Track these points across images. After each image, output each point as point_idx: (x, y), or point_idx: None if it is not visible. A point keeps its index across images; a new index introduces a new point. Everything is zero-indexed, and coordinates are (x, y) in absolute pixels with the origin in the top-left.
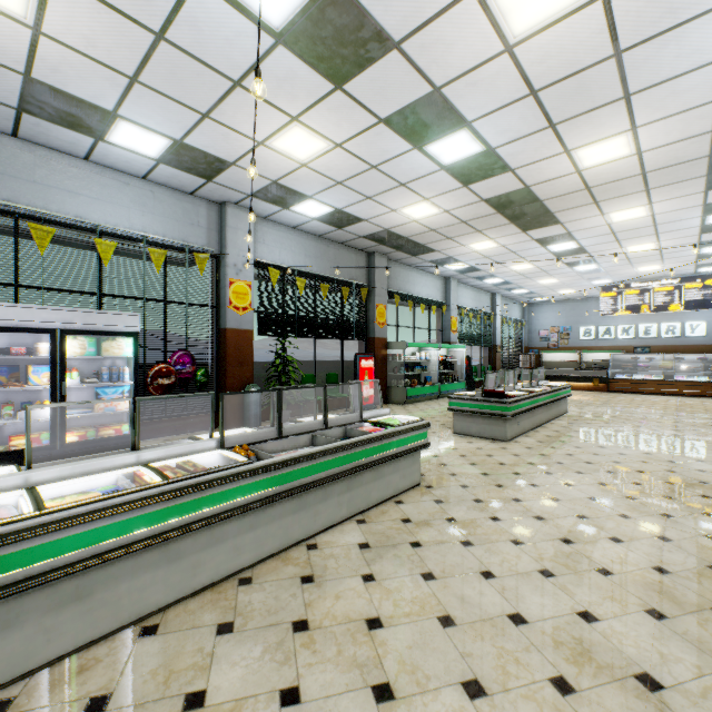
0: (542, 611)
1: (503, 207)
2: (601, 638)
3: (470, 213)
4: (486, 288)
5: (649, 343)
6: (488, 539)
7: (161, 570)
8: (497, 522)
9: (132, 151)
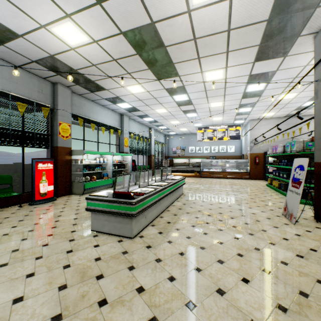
0: None
1: (140, 47)
2: None
3: (116, 48)
4: (146, 124)
5: (215, 154)
6: None
7: None
8: None
9: None
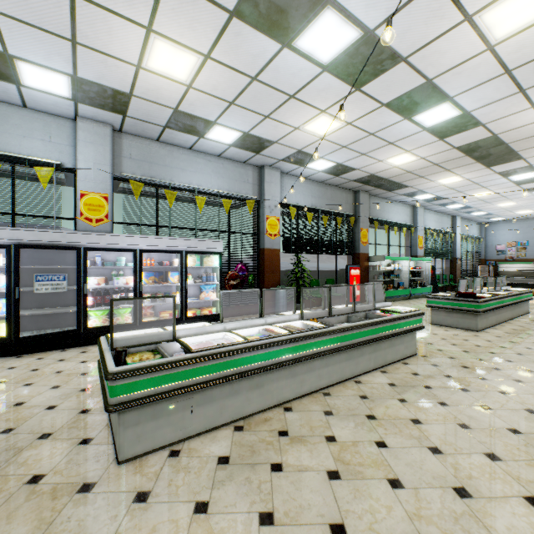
0: (531, 429)
1: (471, 151)
2: None
3: (442, 157)
4: (447, 212)
5: None
6: (480, 389)
7: (288, 380)
8: (484, 380)
9: (217, 142)
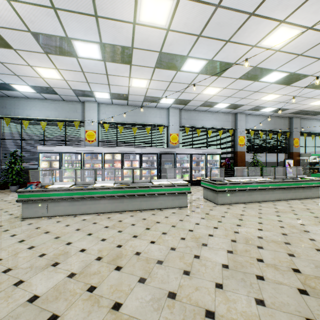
0: None
1: None
2: None
3: None
4: None
5: None
6: None
7: (259, 195)
8: None
9: (218, 108)
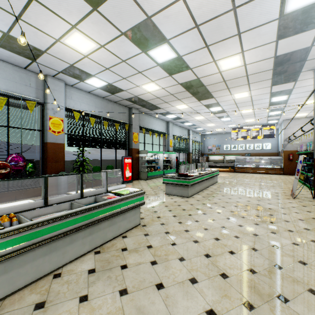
0: (186, 313)
1: (189, 88)
2: None
3: (174, 90)
4: (185, 127)
5: (250, 152)
6: (167, 258)
7: None
8: (174, 246)
9: None
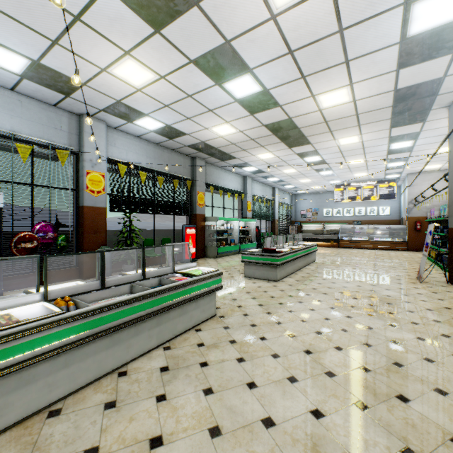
0: (286, 413)
1: (276, 131)
2: (325, 431)
3: (256, 133)
4: (269, 184)
5: (360, 218)
6: (256, 355)
7: None
8: (264, 341)
9: None
